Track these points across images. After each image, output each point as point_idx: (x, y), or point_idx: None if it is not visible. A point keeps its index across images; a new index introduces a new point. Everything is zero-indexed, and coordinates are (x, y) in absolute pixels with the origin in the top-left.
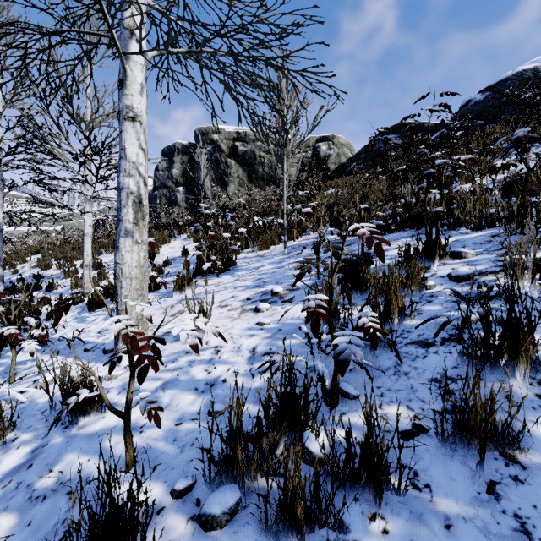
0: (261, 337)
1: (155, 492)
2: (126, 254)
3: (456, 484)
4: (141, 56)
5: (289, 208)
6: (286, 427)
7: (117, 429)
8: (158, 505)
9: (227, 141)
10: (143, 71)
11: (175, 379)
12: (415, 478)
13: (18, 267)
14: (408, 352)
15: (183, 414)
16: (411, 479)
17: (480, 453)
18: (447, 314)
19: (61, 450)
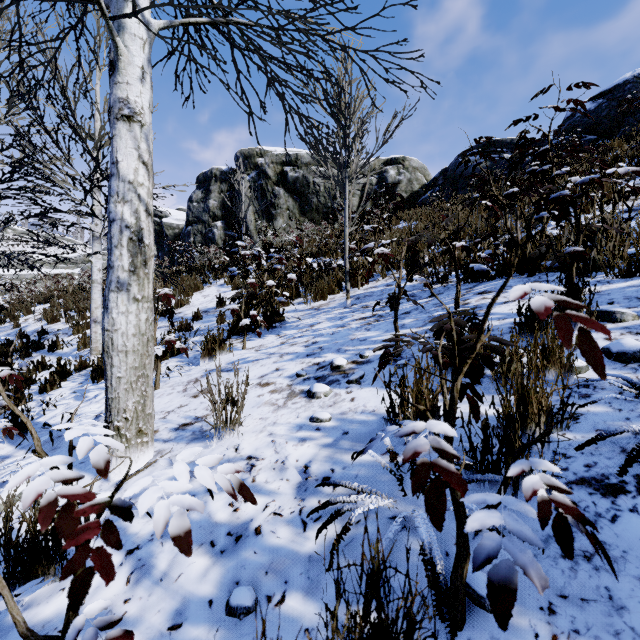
0: (317, 445)
1: None
2: (118, 317)
3: None
4: (142, 27)
5: (352, 247)
6: None
7: None
8: None
9: (275, 166)
10: (145, 49)
11: None
12: None
13: (21, 319)
14: (578, 504)
15: (186, 602)
16: None
17: None
18: (635, 429)
19: None
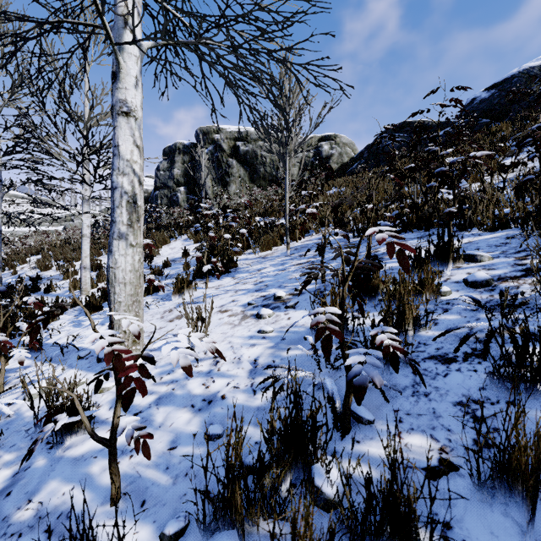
0: (263, 347)
1: (143, 535)
2: (119, 258)
3: None
4: (136, 47)
5: (291, 208)
6: (292, 460)
7: (106, 452)
8: None
9: (229, 141)
10: (138, 63)
11: (170, 393)
12: (448, 531)
13: (17, 268)
14: (427, 369)
15: (178, 436)
16: (443, 533)
17: (531, 508)
18: (468, 326)
19: (43, 476)
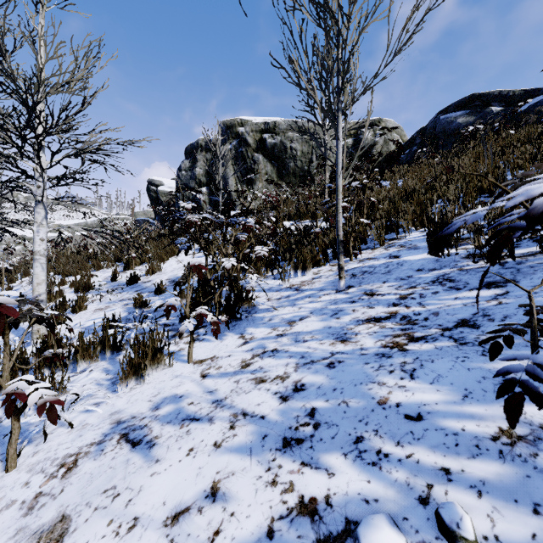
0: None
1: None
2: None
3: None
4: None
5: (343, 206)
6: None
7: None
8: None
9: (254, 134)
10: None
11: None
12: None
13: (17, 282)
14: None
15: None
16: None
17: None
18: None
19: None
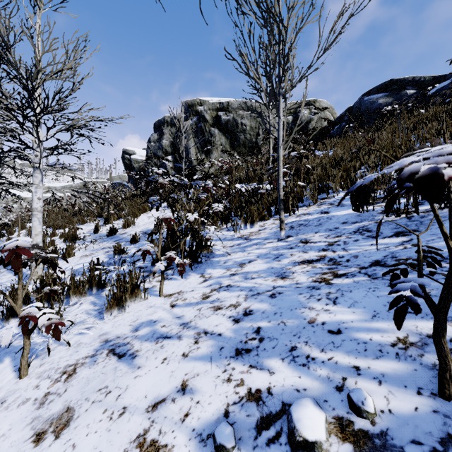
0: None
1: None
2: None
3: None
4: None
5: (284, 171)
6: None
7: None
8: None
9: (211, 111)
10: None
11: None
12: None
13: (15, 234)
14: None
15: None
16: None
17: None
18: None
19: None
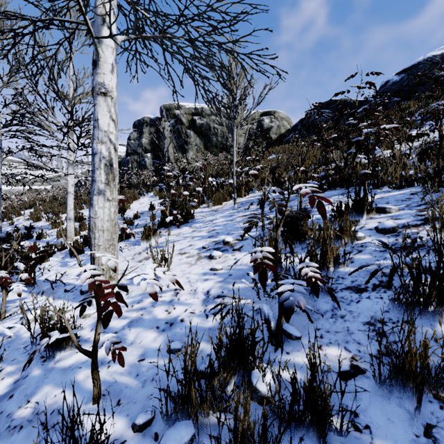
0: (214, 281)
1: (118, 425)
2: (99, 210)
3: (394, 426)
4: (112, 40)
5: (238, 170)
6: (236, 366)
7: (88, 364)
8: (120, 439)
9: (187, 115)
10: (113, 53)
11: (140, 318)
12: (355, 418)
13: (14, 219)
14: (343, 297)
15: (146, 351)
16: (351, 420)
17: (418, 399)
18: (377, 263)
19: (38, 382)
